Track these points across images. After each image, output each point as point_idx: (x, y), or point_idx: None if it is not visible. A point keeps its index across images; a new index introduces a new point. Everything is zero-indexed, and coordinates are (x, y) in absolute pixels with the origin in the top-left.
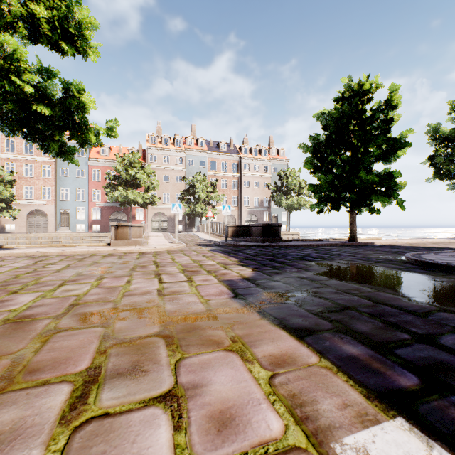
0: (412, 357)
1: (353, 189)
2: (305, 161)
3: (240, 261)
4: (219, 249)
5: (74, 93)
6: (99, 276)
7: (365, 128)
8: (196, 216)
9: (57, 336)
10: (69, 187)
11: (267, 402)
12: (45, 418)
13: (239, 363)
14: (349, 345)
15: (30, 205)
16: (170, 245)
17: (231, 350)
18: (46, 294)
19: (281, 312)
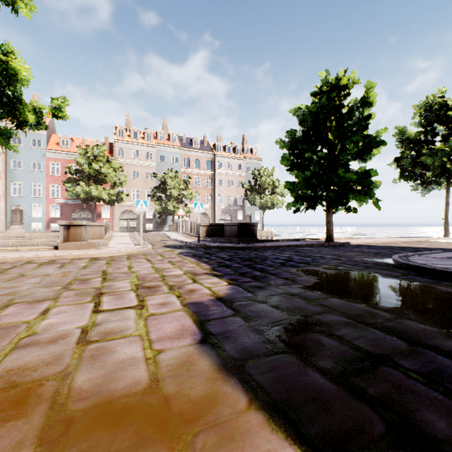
0: None
1: (330, 187)
2: (282, 157)
3: (213, 268)
4: (189, 251)
5: None
6: (6, 301)
7: (343, 124)
8: (168, 214)
9: None
10: (22, 181)
11: None
12: None
13: None
14: None
15: None
16: (132, 248)
17: None
18: None
19: (281, 380)
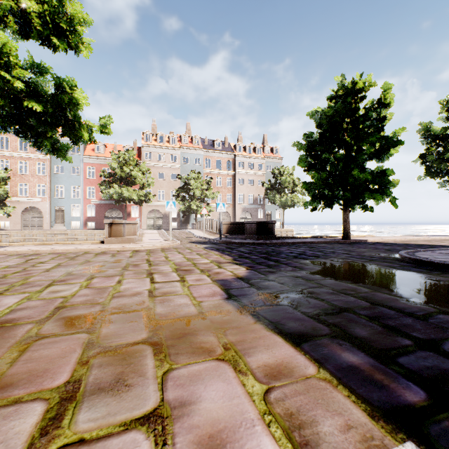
0: (416, 367)
1: (347, 187)
2: (299, 159)
3: (234, 259)
4: (213, 246)
5: (66, 89)
6: (89, 275)
7: (359, 126)
8: (191, 213)
9: (37, 344)
10: (64, 184)
11: (262, 424)
12: (10, 446)
13: (231, 375)
14: (348, 352)
15: (24, 202)
16: (164, 243)
17: (223, 360)
18: (32, 296)
19: (276, 315)
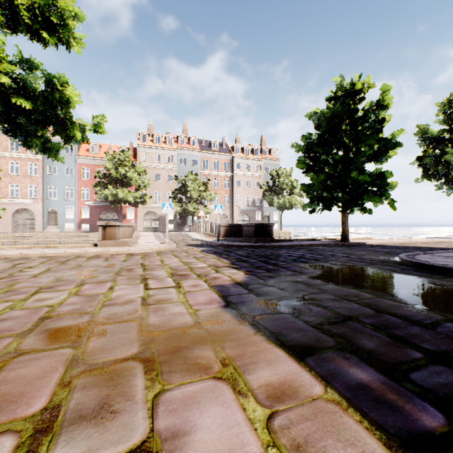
0: (431, 384)
1: (345, 189)
2: (297, 161)
3: (232, 263)
4: (210, 249)
5: (57, 86)
6: (79, 281)
7: (358, 128)
8: (188, 215)
9: (15, 362)
10: (57, 185)
11: None
12: None
13: (230, 397)
14: (356, 368)
15: (16, 204)
16: (160, 246)
17: (221, 378)
18: (16, 305)
19: (278, 325)
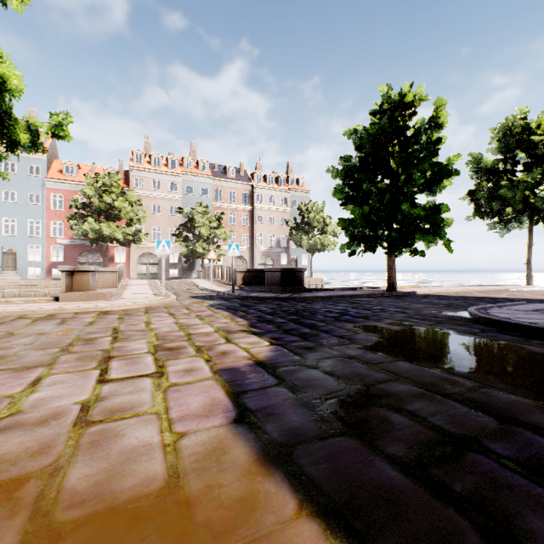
0: None
1: (392, 226)
2: (335, 189)
3: (251, 324)
4: (222, 303)
5: None
6: None
7: (409, 149)
8: (196, 258)
9: None
10: (16, 217)
11: None
12: None
13: None
14: None
15: None
16: (152, 299)
17: None
18: None
19: (341, 473)
